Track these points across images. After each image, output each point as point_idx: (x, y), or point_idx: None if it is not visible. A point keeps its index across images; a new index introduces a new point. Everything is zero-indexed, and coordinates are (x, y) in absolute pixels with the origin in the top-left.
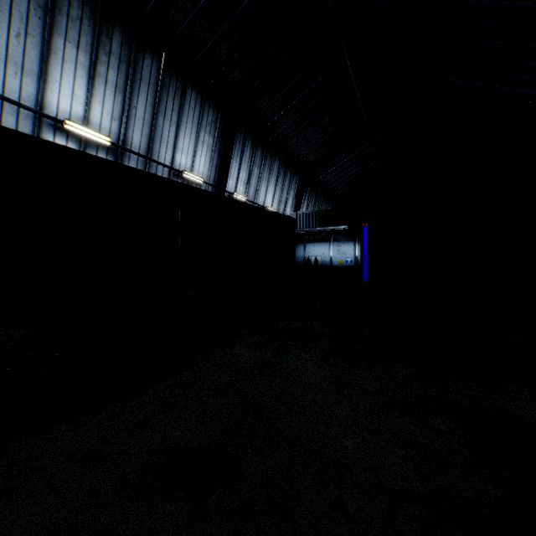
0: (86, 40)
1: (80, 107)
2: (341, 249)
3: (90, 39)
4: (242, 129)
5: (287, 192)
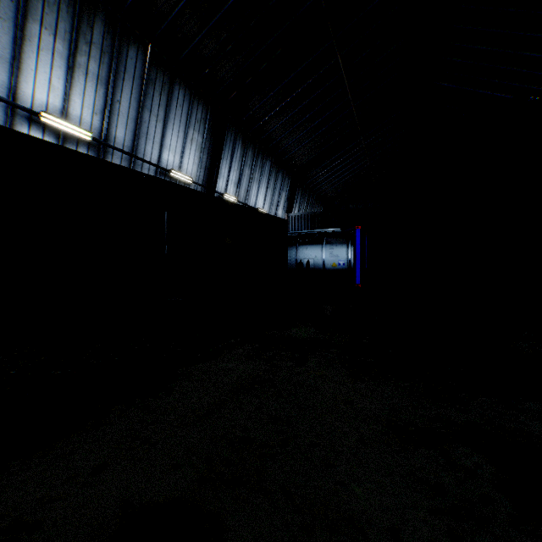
0: (65, 27)
1: (58, 99)
2: (333, 252)
3: (68, 27)
4: (232, 128)
5: (279, 193)
